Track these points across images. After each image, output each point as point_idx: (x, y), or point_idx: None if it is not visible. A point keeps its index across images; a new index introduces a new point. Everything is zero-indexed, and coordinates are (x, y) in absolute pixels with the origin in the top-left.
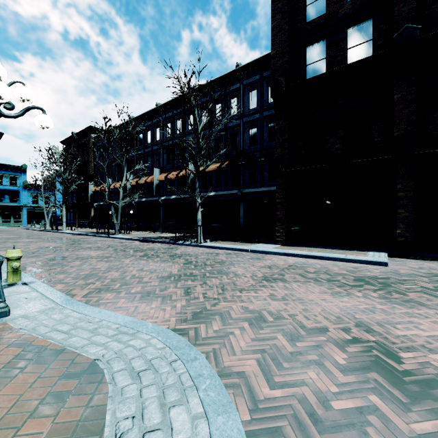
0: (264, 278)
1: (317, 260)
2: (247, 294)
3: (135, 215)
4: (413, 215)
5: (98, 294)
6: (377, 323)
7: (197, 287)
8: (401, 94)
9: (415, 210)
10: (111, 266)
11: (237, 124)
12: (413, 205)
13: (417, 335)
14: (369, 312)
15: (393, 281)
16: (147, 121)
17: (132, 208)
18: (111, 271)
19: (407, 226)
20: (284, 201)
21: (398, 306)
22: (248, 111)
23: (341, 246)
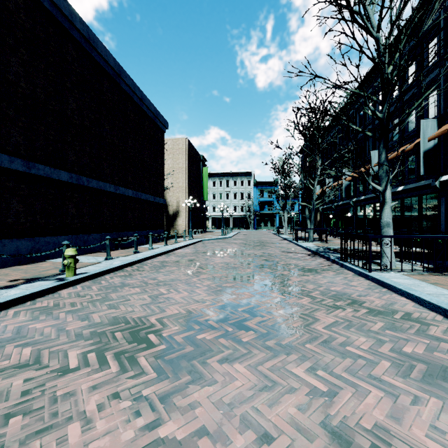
0: None
1: None
2: None
3: (354, 218)
4: None
5: (28, 313)
6: None
7: (31, 372)
8: None
9: None
10: (168, 280)
11: None
12: None
13: None
14: None
15: None
16: (366, 90)
17: (351, 210)
18: (145, 286)
19: None
20: None
21: None
22: None
23: None
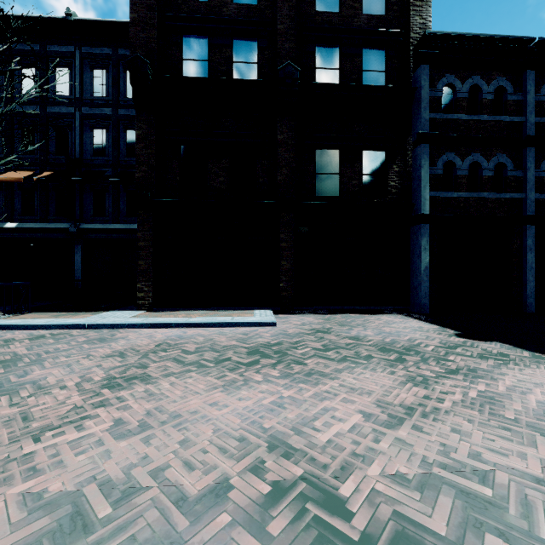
0: (107, 381)
1: (198, 329)
2: (54, 441)
3: None
4: (293, 268)
5: None
6: (293, 429)
7: None
8: (284, 136)
9: (295, 262)
10: None
11: (68, 113)
12: (293, 257)
13: (340, 432)
14: (279, 409)
15: (287, 346)
16: None
17: None
18: None
19: (289, 279)
20: (150, 245)
21: (304, 385)
22: (91, 99)
23: (226, 305)
